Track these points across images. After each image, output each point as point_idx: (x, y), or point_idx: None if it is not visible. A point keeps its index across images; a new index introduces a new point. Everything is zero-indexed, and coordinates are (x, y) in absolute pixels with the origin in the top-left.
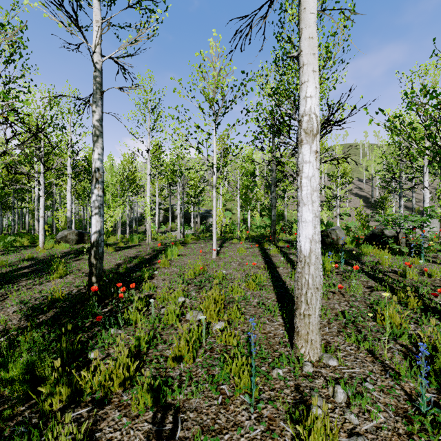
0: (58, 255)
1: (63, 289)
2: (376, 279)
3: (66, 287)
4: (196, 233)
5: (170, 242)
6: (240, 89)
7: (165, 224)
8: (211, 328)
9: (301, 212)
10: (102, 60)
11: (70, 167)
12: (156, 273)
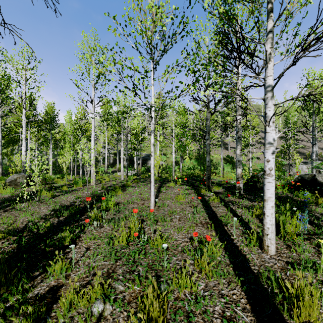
0: None
1: None
2: None
3: None
4: (138, 173)
5: (112, 184)
6: (181, 21)
7: (114, 165)
8: None
9: None
10: None
11: (25, 117)
12: (72, 248)
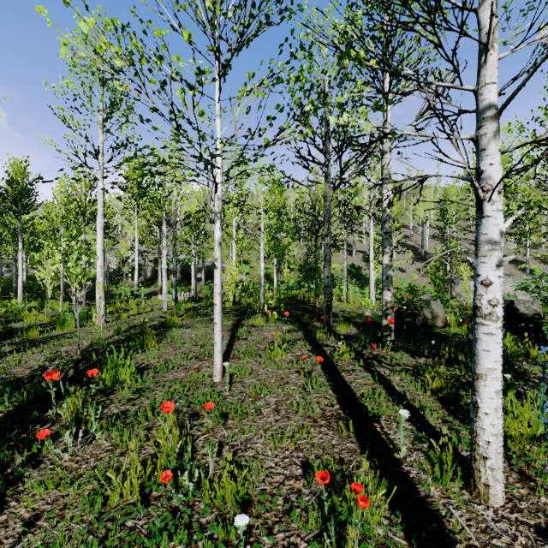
0: None
1: None
2: None
3: None
4: (198, 297)
5: (142, 323)
6: None
7: (155, 281)
8: None
9: None
10: None
11: None
12: None
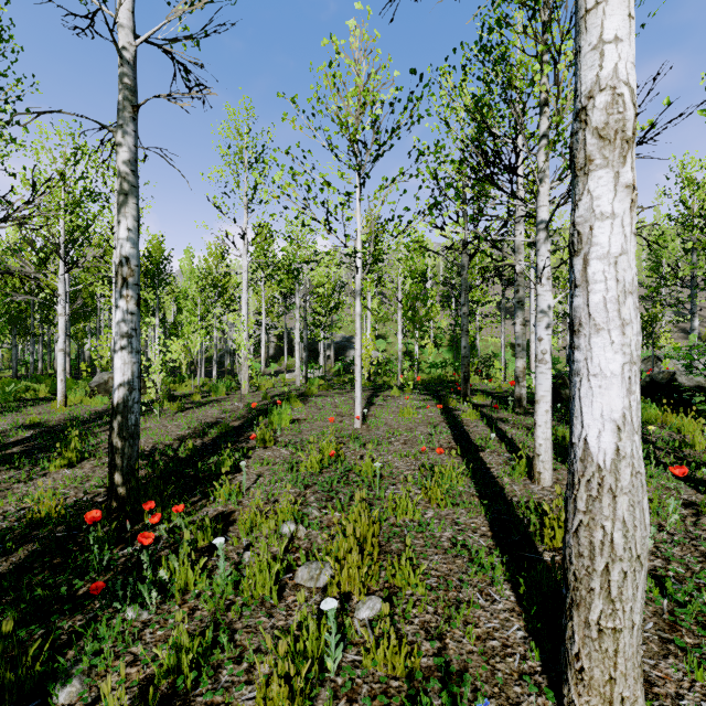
0: (84, 419)
1: (65, 492)
2: (695, 483)
3: (72, 489)
4: (328, 376)
5: (282, 393)
6: (407, 107)
7: (278, 359)
8: (350, 614)
9: (587, 350)
10: (135, 44)
11: None
12: (243, 466)
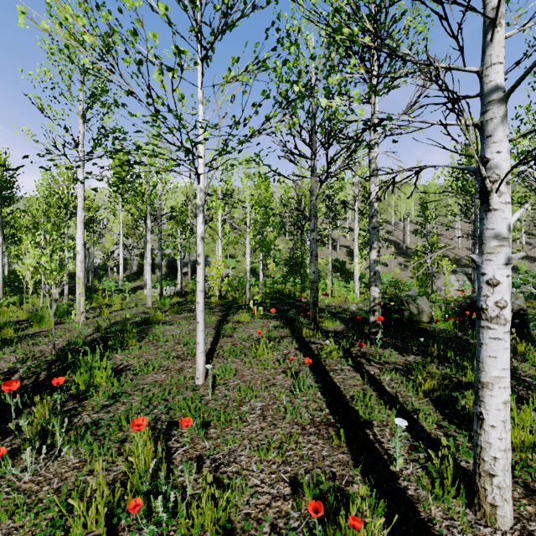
0: None
1: None
2: None
3: None
4: (184, 291)
5: (124, 319)
6: None
7: (141, 276)
8: None
9: None
10: None
11: None
12: None
